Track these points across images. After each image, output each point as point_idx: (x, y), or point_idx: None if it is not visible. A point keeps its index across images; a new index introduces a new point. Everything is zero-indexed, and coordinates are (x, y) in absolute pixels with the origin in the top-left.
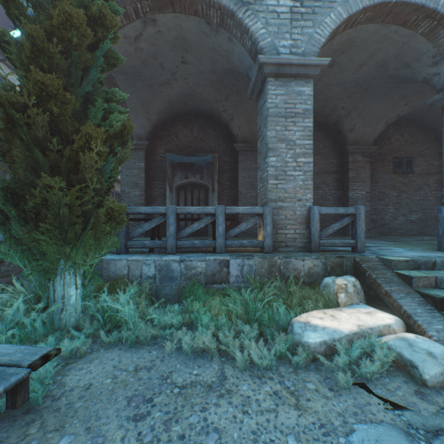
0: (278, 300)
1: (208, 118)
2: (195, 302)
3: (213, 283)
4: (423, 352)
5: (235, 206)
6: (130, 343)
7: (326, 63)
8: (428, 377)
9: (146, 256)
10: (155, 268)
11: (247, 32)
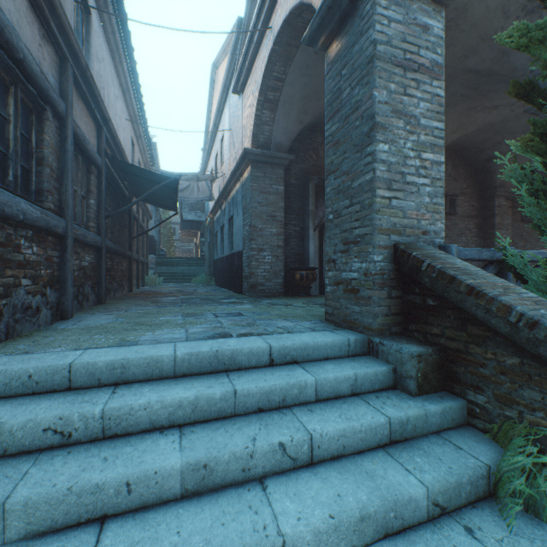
0: None
1: None
2: None
3: None
4: None
5: None
6: None
7: None
8: None
9: None
10: None
11: None
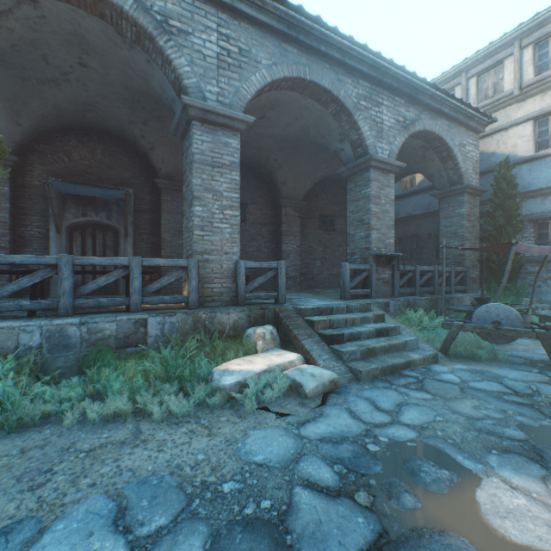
0: (202, 354)
1: (119, 140)
2: (103, 369)
3: (127, 346)
4: (308, 375)
5: (158, 256)
6: (8, 429)
7: (251, 121)
8: (308, 391)
9: (25, 321)
10: (41, 335)
11: (170, 63)
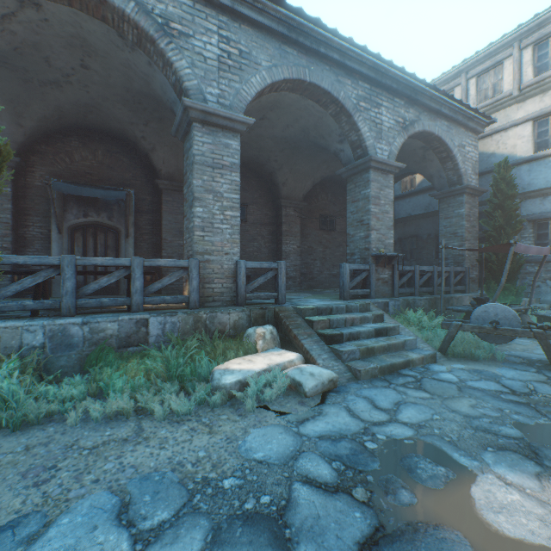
0: (202, 354)
1: (120, 141)
2: (105, 368)
3: (128, 346)
4: (308, 374)
5: (158, 256)
6: (12, 426)
7: (252, 123)
8: (308, 390)
9: (28, 321)
10: (44, 335)
11: (171, 65)
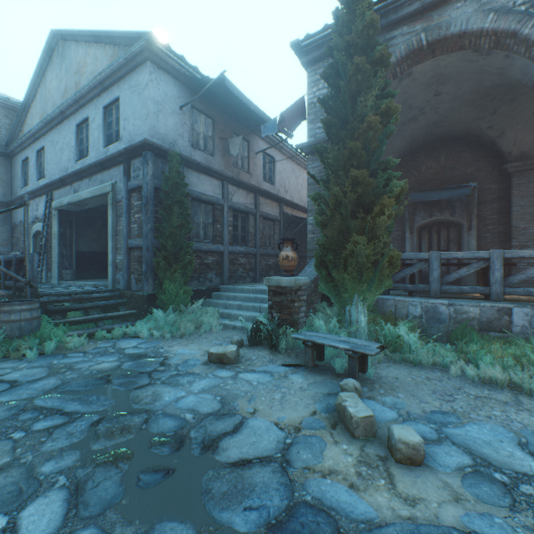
0: None
1: (461, 140)
2: (470, 343)
3: (488, 330)
4: None
5: (505, 246)
6: (413, 362)
7: None
8: None
9: (409, 298)
10: (420, 309)
11: None
